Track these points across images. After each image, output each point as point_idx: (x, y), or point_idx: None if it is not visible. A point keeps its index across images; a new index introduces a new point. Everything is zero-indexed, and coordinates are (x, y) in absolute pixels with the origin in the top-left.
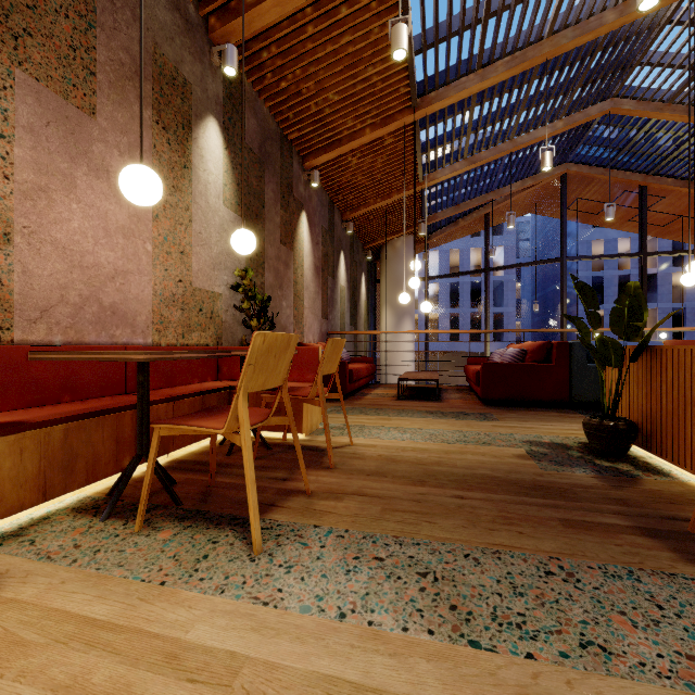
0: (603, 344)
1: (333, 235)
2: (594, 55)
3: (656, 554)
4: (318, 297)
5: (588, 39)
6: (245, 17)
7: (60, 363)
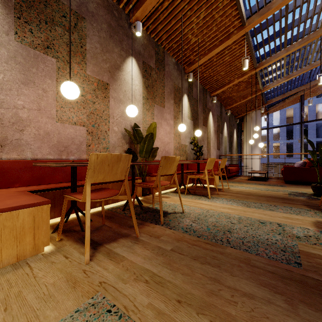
0: (321, 160)
1: (221, 116)
2: None
3: (302, 207)
4: (215, 142)
5: None
6: (195, 64)
7: None
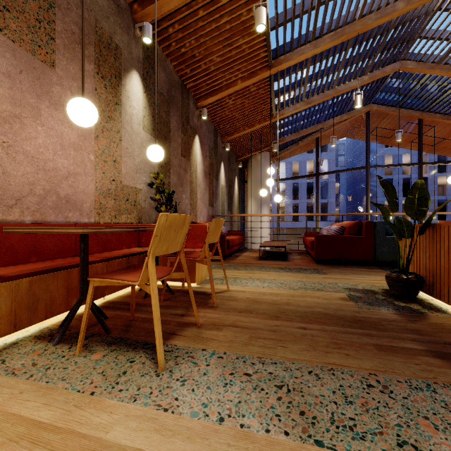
0: (399, 223)
1: (216, 151)
2: (389, 32)
3: (445, 371)
4: (206, 191)
5: (385, 20)
6: (157, 4)
7: (29, 235)
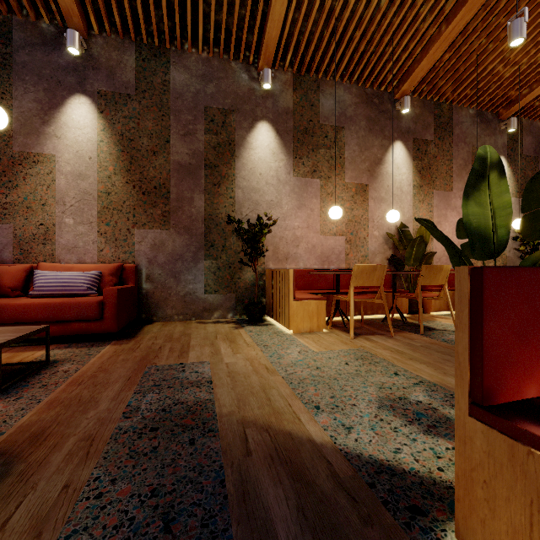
0: None
1: None
2: None
3: None
4: None
5: None
6: (521, 101)
7: None
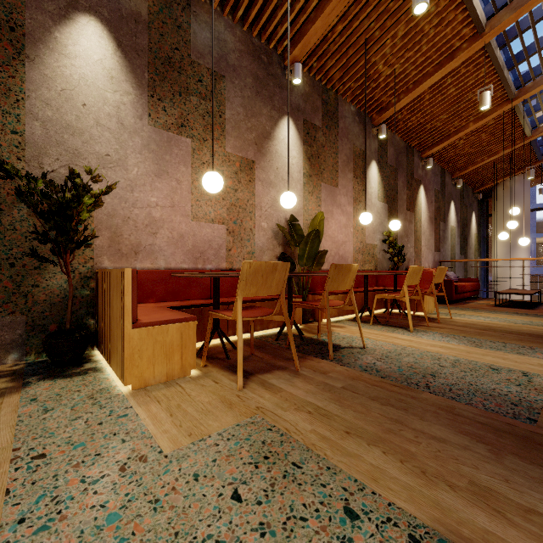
0: None
1: (444, 192)
2: None
3: None
4: (432, 237)
5: None
6: (391, 109)
7: None
